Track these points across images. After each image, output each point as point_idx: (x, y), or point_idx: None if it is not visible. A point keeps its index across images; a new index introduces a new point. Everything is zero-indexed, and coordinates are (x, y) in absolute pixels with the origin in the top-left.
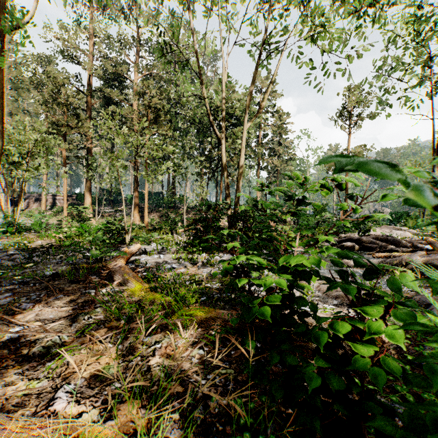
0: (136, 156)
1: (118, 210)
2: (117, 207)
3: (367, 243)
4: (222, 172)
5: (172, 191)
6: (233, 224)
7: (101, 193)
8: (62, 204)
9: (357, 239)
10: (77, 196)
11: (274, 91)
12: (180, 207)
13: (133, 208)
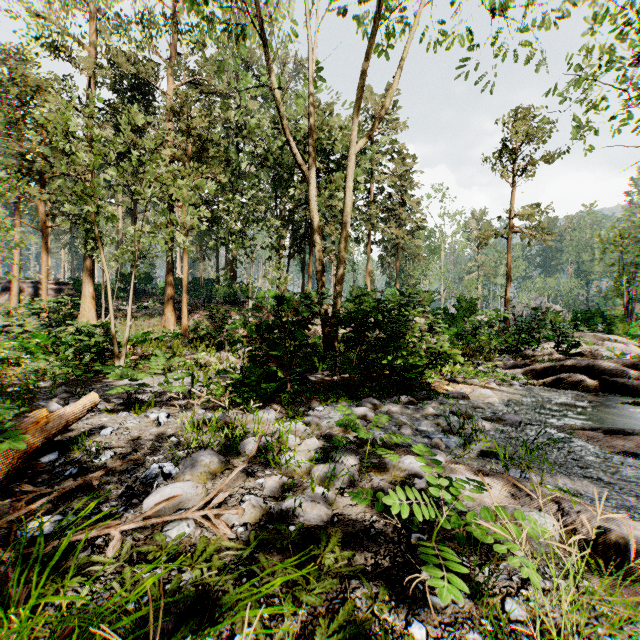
0: (139, 198)
1: (141, 307)
2: (142, 301)
3: (612, 376)
4: (311, 246)
5: (231, 277)
6: (332, 332)
7: (119, 279)
8: (51, 296)
9: (587, 367)
10: (75, 284)
11: (393, 120)
12: (244, 302)
13: (130, 302)
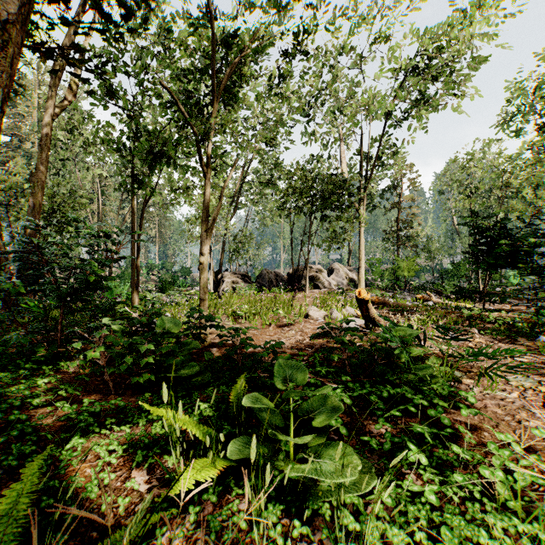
0: None
1: None
2: None
3: None
4: None
5: None
6: None
7: None
8: None
9: None
10: None
11: None
12: None
13: None
